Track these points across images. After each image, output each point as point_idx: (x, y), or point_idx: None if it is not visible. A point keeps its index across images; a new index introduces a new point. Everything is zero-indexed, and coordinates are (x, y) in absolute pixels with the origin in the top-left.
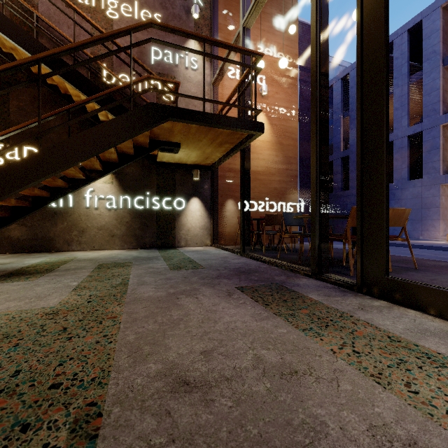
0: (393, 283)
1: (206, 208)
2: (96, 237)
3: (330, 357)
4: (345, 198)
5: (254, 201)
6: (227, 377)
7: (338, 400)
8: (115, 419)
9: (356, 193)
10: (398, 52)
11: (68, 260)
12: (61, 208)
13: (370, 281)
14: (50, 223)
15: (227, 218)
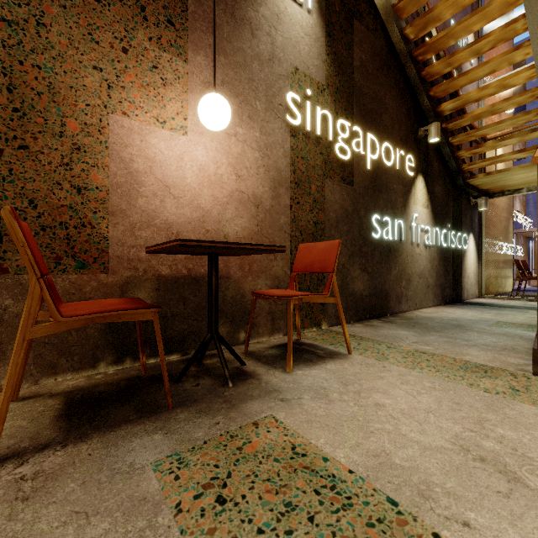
0: None
1: (476, 248)
2: (418, 289)
3: None
4: None
5: (496, 241)
6: None
7: None
8: None
9: None
10: None
11: None
12: (394, 243)
13: None
14: (386, 268)
15: (485, 262)
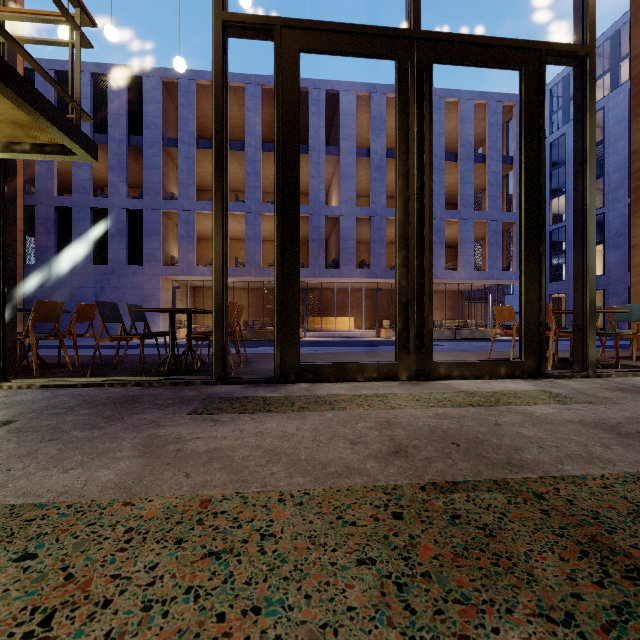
0: (307, 367)
1: None
2: None
3: (373, 411)
4: (27, 276)
5: None
6: (391, 439)
7: (412, 418)
8: (437, 476)
9: (275, 291)
10: (115, 95)
11: None
12: None
13: (288, 370)
14: None
15: None
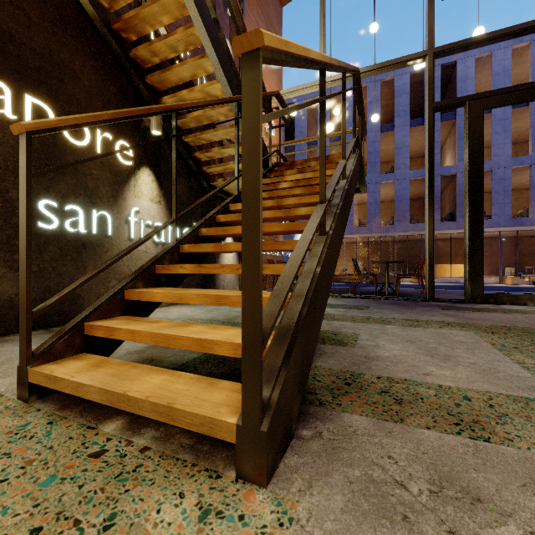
0: (489, 295)
1: None
2: None
3: None
4: None
5: None
6: None
7: None
8: None
9: (466, 251)
10: None
11: (223, 321)
12: (92, 238)
13: (475, 296)
14: (74, 265)
15: None
